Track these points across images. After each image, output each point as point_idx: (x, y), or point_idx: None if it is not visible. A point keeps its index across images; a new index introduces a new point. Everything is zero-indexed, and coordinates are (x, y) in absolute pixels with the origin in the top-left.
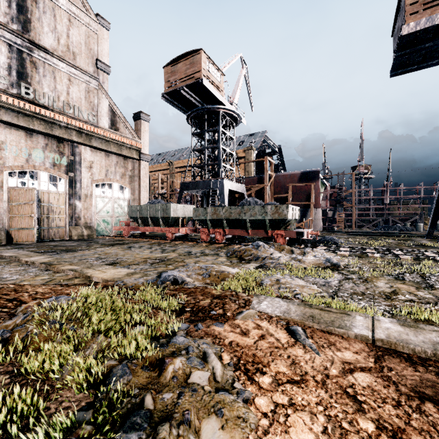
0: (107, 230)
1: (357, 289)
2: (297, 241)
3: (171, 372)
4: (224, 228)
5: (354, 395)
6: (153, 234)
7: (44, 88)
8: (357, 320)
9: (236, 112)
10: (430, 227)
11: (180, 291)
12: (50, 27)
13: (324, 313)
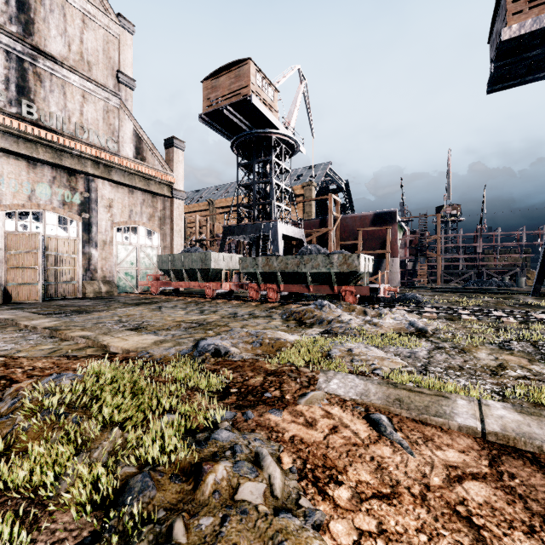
0: (131, 286)
1: (452, 362)
2: (370, 299)
3: (212, 485)
4: (279, 283)
5: (468, 516)
6: (189, 291)
7: (52, 106)
8: (458, 405)
9: (293, 137)
10: (536, 282)
11: (223, 366)
12: (59, 29)
13: (414, 396)
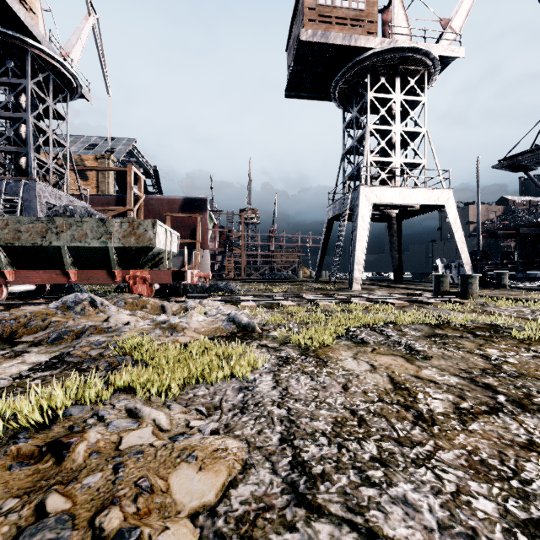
0: None
1: (330, 401)
2: (176, 291)
3: None
4: (1, 267)
5: None
6: None
7: None
8: None
9: (68, 67)
10: (317, 270)
11: None
12: None
13: None
